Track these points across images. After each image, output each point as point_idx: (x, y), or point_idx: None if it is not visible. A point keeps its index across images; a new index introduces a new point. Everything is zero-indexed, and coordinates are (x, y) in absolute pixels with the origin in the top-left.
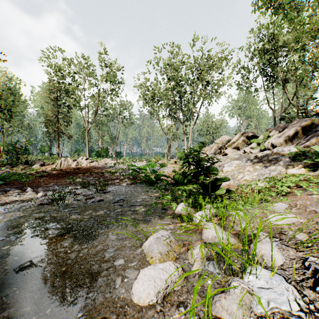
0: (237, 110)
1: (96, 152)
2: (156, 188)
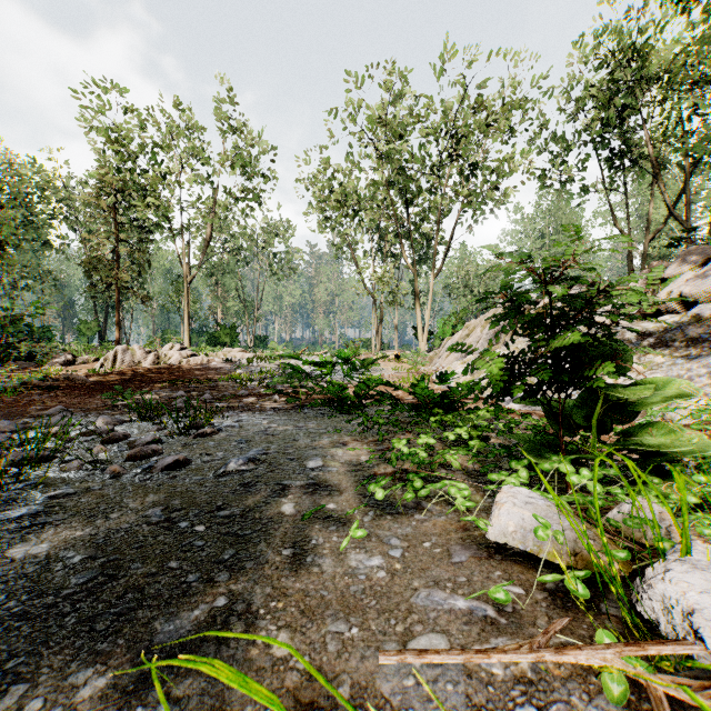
0: (534, 240)
1: (210, 337)
2: (366, 421)
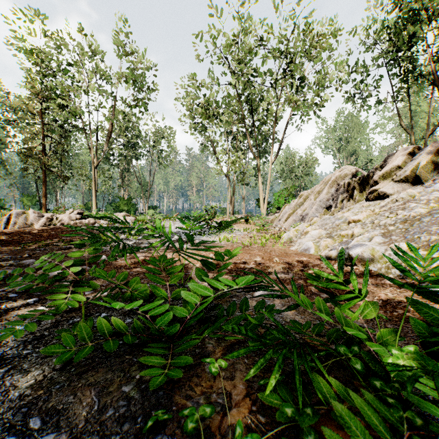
0: (335, 142)
1: (116, 206)
2: None
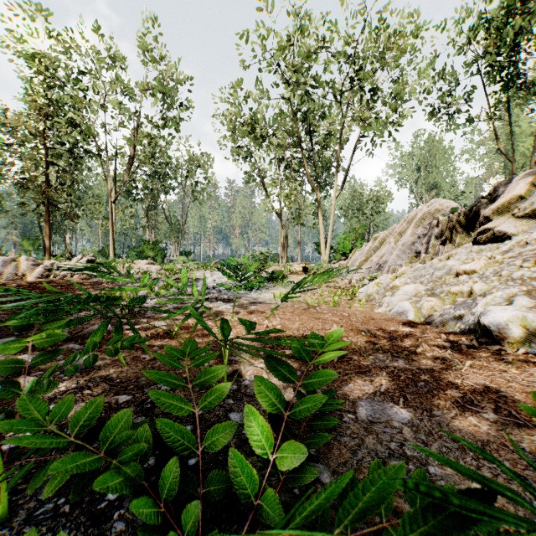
0: (412, 173)
1: (139, 252)
2: None
